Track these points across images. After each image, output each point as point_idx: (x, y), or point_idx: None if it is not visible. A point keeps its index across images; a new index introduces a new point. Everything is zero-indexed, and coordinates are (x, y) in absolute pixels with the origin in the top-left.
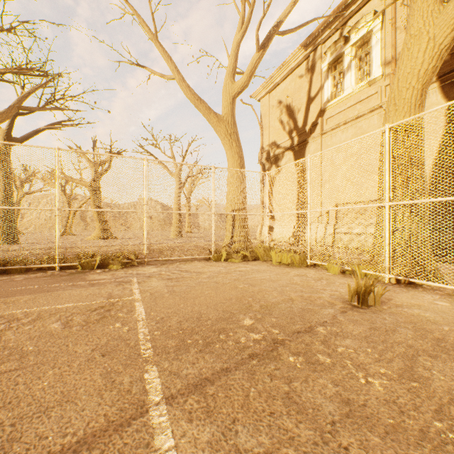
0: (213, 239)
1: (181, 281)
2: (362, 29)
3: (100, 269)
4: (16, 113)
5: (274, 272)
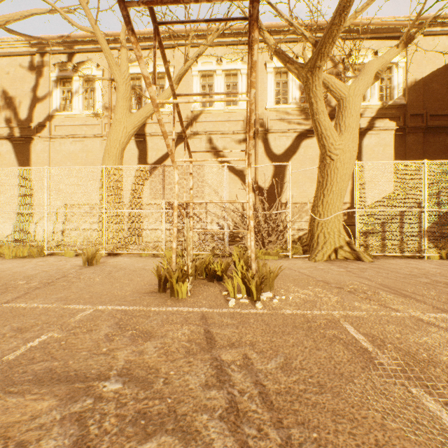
0: None
1: None
2: (88, 69)
3: None
4: None
5: (14, 262)
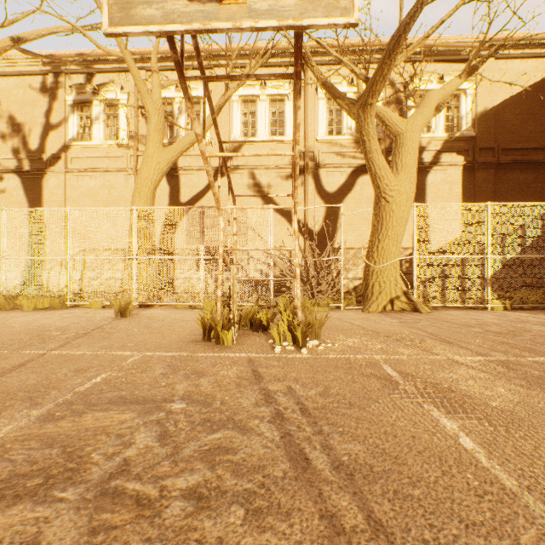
0: None
1: None
2: (111, 92)
3: None
4: None
5: (37, 315)
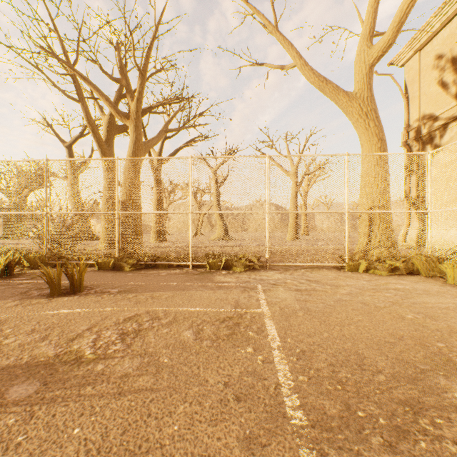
0: (346, 243)
1: (313, 296)
2: None
3: (224, 270)
4: (164, 138)
5: None
